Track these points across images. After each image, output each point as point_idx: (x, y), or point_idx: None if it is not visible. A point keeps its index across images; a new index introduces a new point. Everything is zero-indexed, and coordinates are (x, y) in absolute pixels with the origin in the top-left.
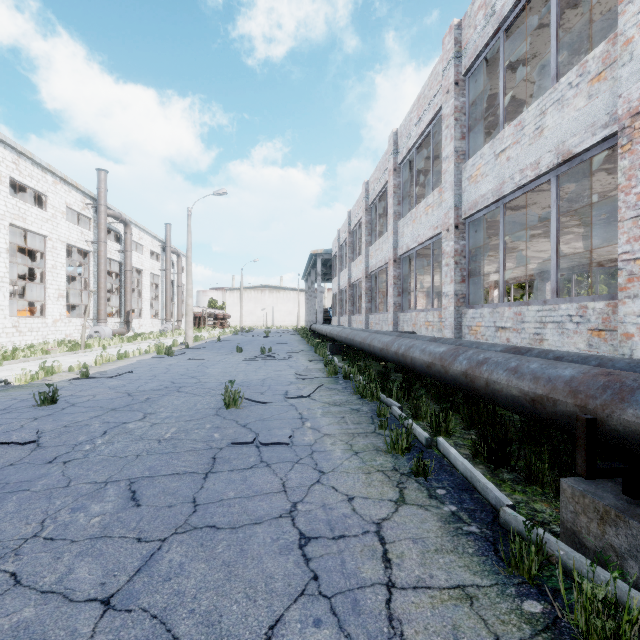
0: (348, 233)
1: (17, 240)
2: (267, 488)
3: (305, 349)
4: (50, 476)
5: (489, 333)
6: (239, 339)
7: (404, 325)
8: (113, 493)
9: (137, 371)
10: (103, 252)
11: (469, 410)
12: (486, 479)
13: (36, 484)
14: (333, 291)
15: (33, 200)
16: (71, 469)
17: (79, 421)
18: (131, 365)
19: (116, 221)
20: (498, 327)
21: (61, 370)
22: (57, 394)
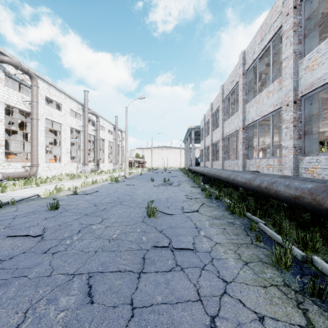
0: (210, 115)
1: (50, 127)
2: (186, 295)
3: (187, 180)
4: (42, 265)
5: (325, 173)
6: (151, 174)
7: (250, 167)
8: (76, 286)
9: (100, 191)
10: (86, 131)
11: (327, 232)
12: None
13: (32, 271)
14: (201, 148)
15: (56, 107)
16: (55, 260)
17: (67, 222)
18: (98, 187)
19: (92, 115)
20: None
21: (64, 189)
22: (58, 204)
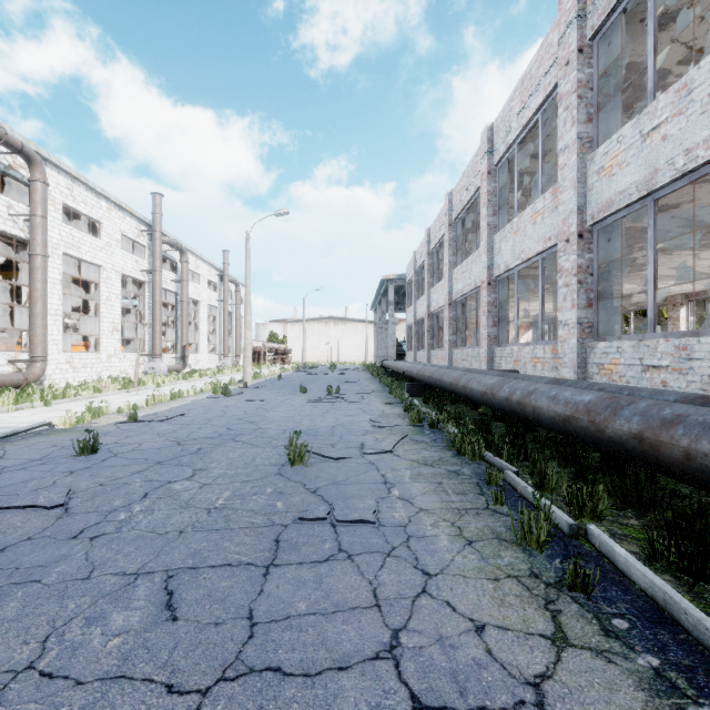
0: (427, 254)
1: (74, 272)
2: (352, 599)
3: (377, 389)
4: (70, 560)
5: (632, 373)
6: (302, 377)
7: (502, 362)
8: (143, 594)
9: (190, 414)
10: (158, 282)
11: (622, 482)
12: (699, 610)
13: (51, 572)
14: (408, 322)
15: (89, 229)
16: (97, 550)
17: (118, 478)
18: (184, 406)
19: (172, 249)
20: (647, 366)
21: (109, 411)
22: (98, 442)
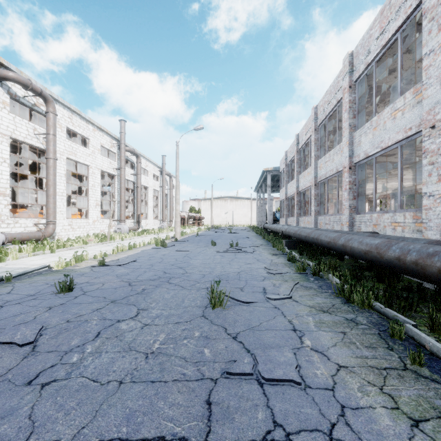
0: (296, 152)
1: (75, 170)
2: None
3: (263, 243)
4: (15, 416)
5: None
6: (211, 234)
7: (361, 225)
8: None
9: (140, 260)
10: (123, 175)
11: None
12: None
13: None
14: (280, 198)
15: (83, 144)
16: (43, 403)
17: (81, 315)
18: (136, 254)
19: (131, 154)
20: None
21: (88, 258)
22: (73, 283)
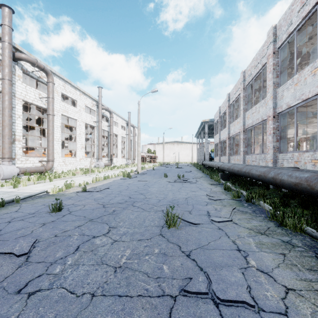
0: (228, 106)
1: (68, 123)
2: None
3: (202, 176)
4: None
5: None
6: (163, 169)
7: (284, 162)
8: None
9: (111, 187)
10: (100, 126)
11: None
12: None
13: None
14: (215, 142)
15: (73, 104)
16: (27, 312)
17: (66, 230)
18: (109, 183)
19: (106, 112)
20: None
21: (74, 185)
22: (62, 205)
